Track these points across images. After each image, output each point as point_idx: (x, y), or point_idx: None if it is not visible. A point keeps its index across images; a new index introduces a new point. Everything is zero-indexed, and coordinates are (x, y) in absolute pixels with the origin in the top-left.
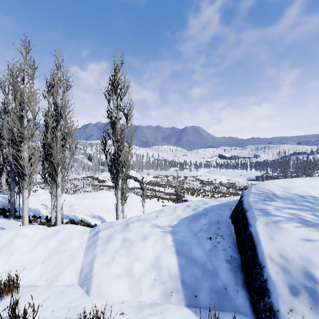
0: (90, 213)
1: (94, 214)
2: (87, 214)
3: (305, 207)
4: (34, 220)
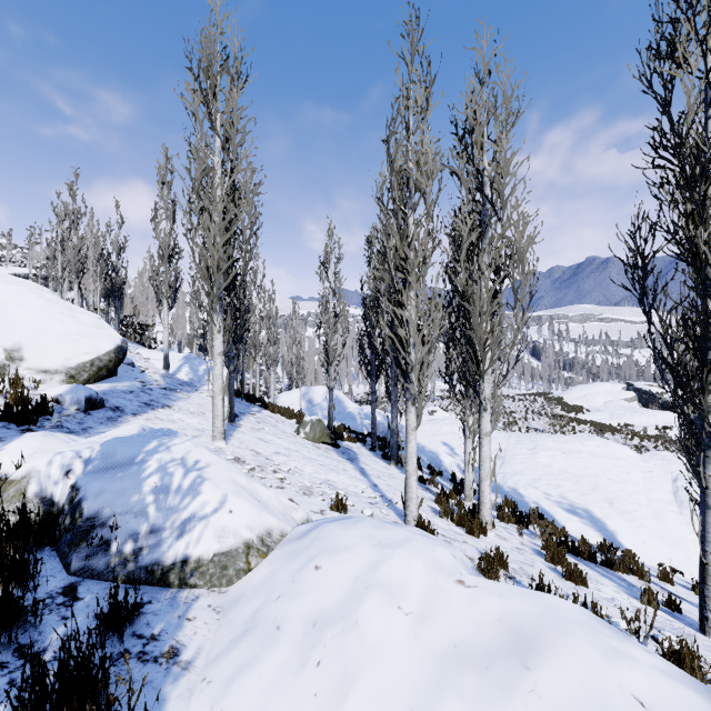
0: (558, 494)
1: (573, 501)
2: (551, 496)
3: None
4: (429, 480)
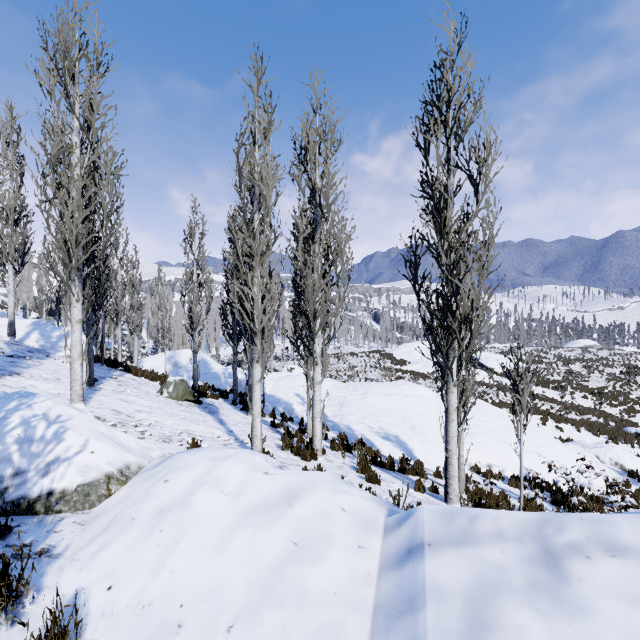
0: (378, 426)
1: (387, 430)
2: (373, 429)
3: None
4: (279, 424)
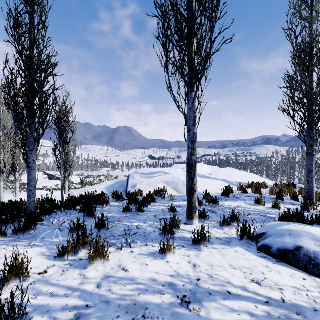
0: None
1: None
2: None
3: (145, 174)
4: None
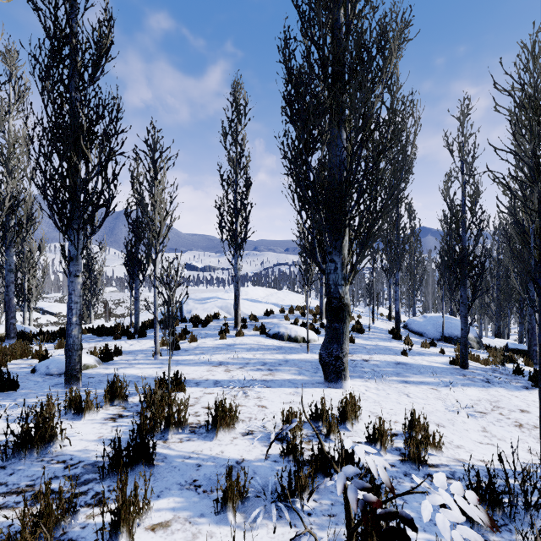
0: None
1: None
2: None
3: (198, 300)
4: None
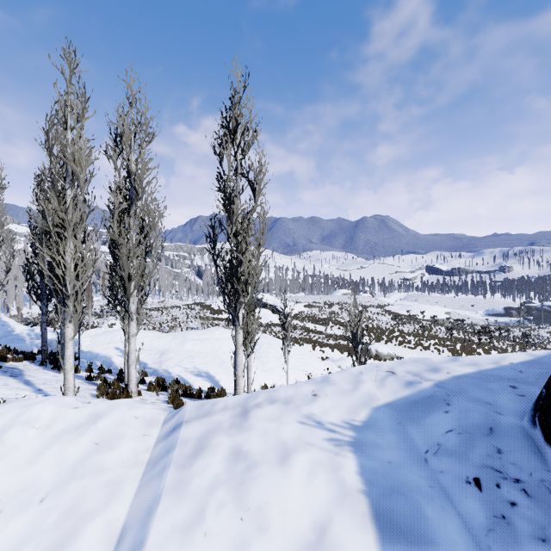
0: (193, 367)
1: (200, 369)
2: (188, 369)
3: None
4: (96, 377)
